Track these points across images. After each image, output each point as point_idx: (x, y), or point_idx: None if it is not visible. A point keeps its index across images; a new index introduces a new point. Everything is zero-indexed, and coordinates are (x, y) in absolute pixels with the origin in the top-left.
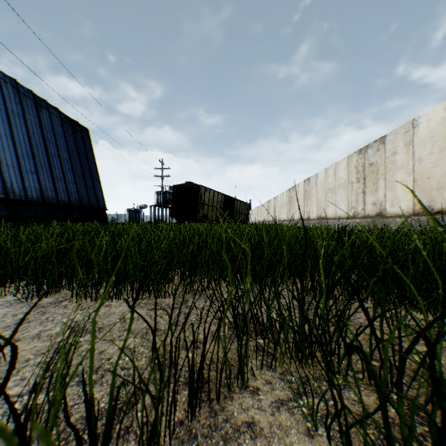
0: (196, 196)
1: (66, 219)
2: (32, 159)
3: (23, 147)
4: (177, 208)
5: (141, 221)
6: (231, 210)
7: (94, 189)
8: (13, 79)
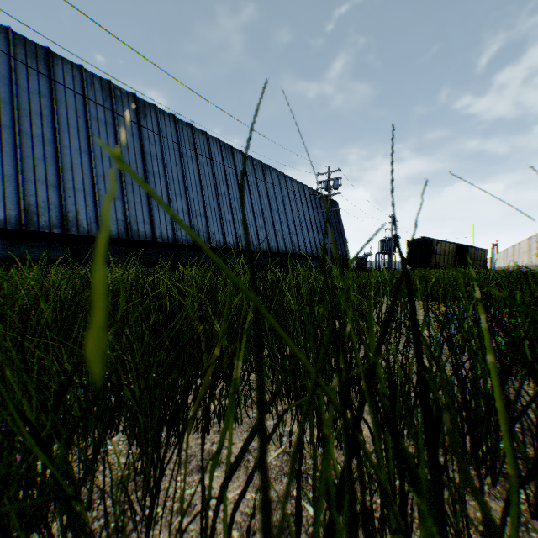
0: (428, 248)
1: (334, 266)
2: (321, 232)
3: (318, 226)
4: (411, 258)
5: (370, 267)
6: (464, 256)
7: (343, 245)
8: (311, 189)
